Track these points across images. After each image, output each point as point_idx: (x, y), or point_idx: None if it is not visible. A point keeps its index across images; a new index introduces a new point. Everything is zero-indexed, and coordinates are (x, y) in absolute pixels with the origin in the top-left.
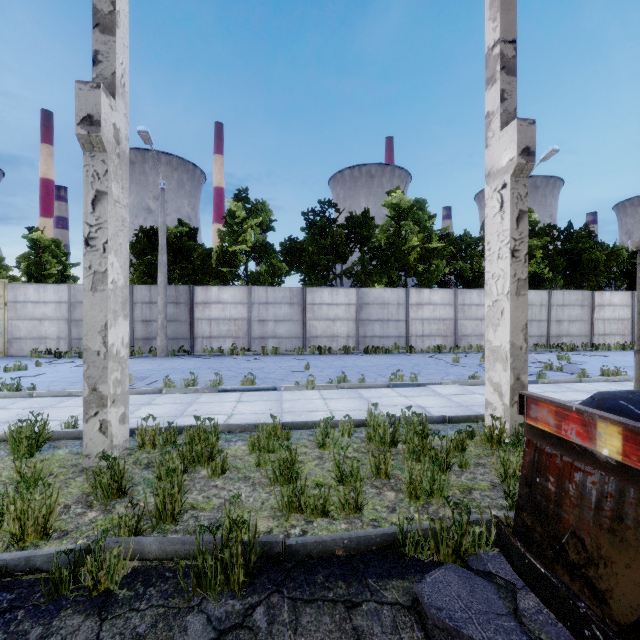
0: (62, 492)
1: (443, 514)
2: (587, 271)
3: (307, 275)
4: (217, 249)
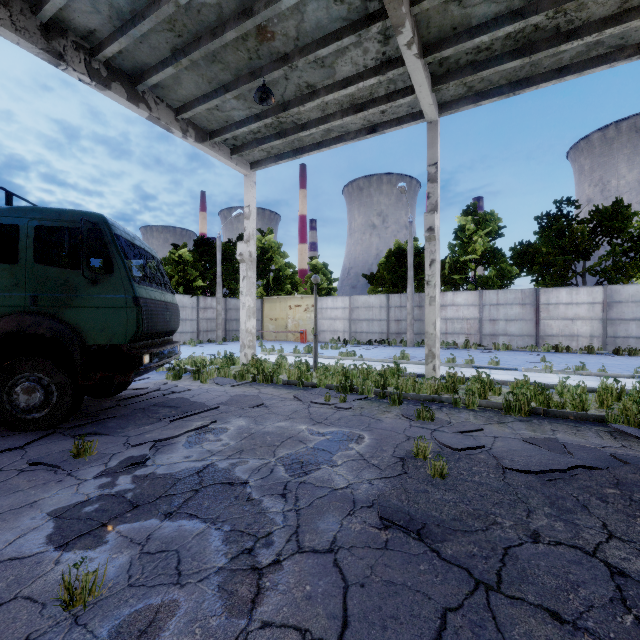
0: None
1: None
2: None
3: (540, 276)
4: (449, 260)
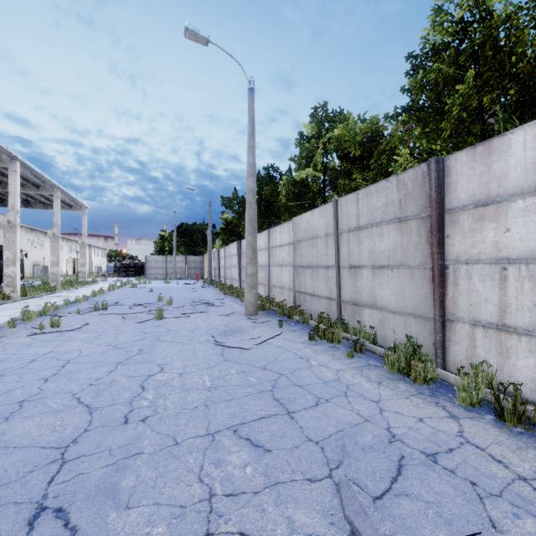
0: None
1: None
2: None
3: None
4: None
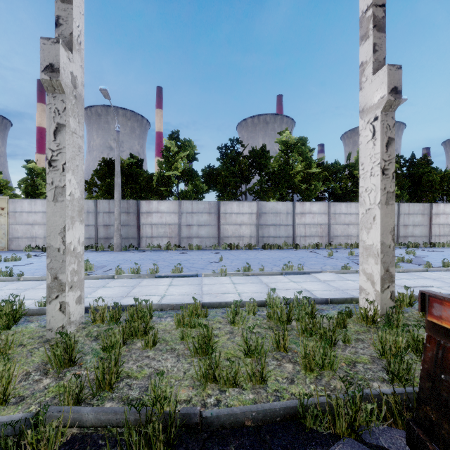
0: (26, 360)
1: (334, 386)
2: (426, 189)
3: (221, 192)
4: (157, 174)
